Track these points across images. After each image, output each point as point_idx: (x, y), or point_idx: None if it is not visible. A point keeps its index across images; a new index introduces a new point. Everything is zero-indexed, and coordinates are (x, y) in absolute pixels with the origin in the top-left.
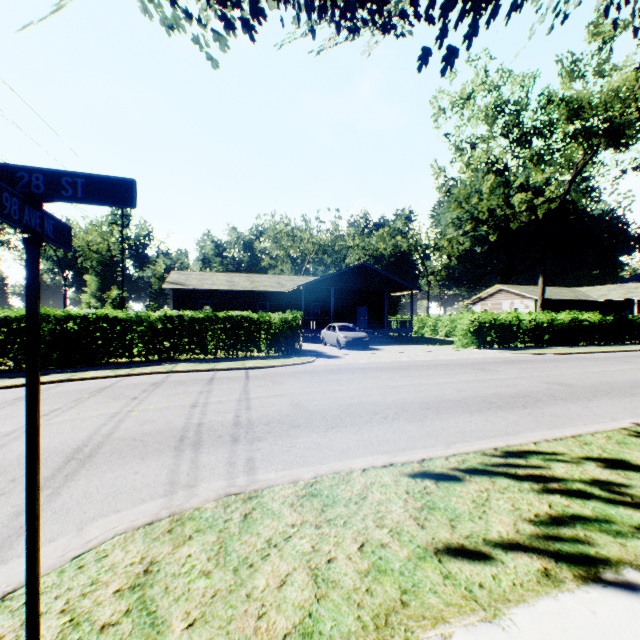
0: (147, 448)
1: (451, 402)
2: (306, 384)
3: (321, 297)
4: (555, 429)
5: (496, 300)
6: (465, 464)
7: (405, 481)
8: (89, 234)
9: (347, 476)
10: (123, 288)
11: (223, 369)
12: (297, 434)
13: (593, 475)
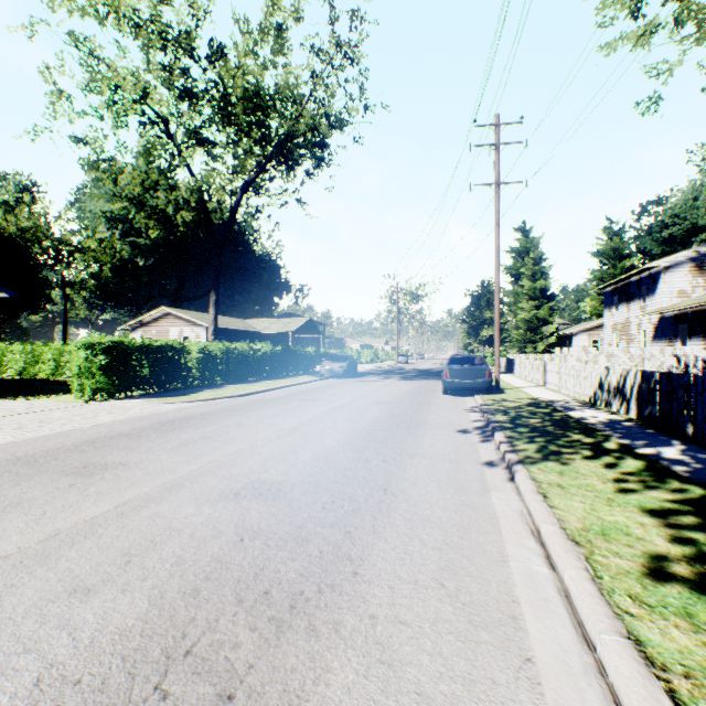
0: None
1: None
2: None
3: None
4: None
5: (164, 326)
6: None
7: None
8: None
9: None
10: None
11: None
12: None
13: None
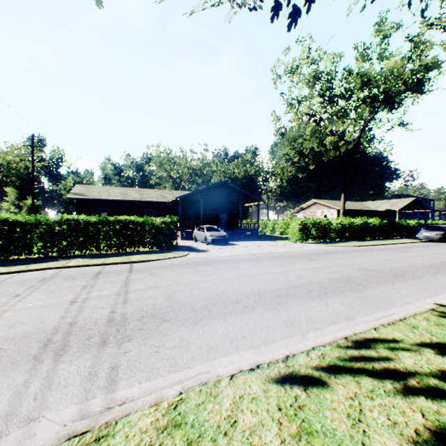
0: (1, 360)
1: (296, 288)
2: (180, 275)
3: (193, 206)
4: (381, 311)
5: (312, 209)
6: (326, 360)
7: (275, 390)
8: (1, 152)
9: (215, 388)
10: (33, 197)
11: (111, 263)
12: (167, 330)
13: (439, 365)
